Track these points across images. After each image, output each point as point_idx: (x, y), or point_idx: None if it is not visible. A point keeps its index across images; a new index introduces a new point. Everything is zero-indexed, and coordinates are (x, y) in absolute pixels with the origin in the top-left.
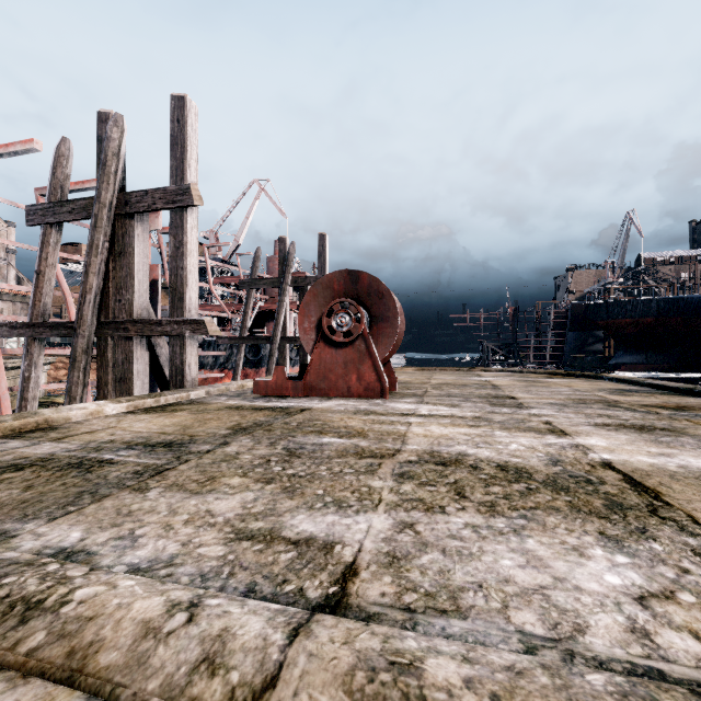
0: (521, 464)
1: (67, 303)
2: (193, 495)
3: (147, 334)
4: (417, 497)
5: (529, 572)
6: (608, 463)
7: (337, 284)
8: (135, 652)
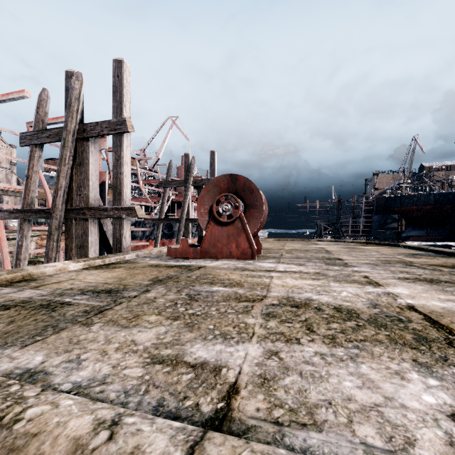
0: (351, 307)
1: (47, 197)
2: (123, 329)
3: (97, 217)
4: (280, 331)
5: (365, 392)
6: (412, 307)
7: (223, 183)
8: None
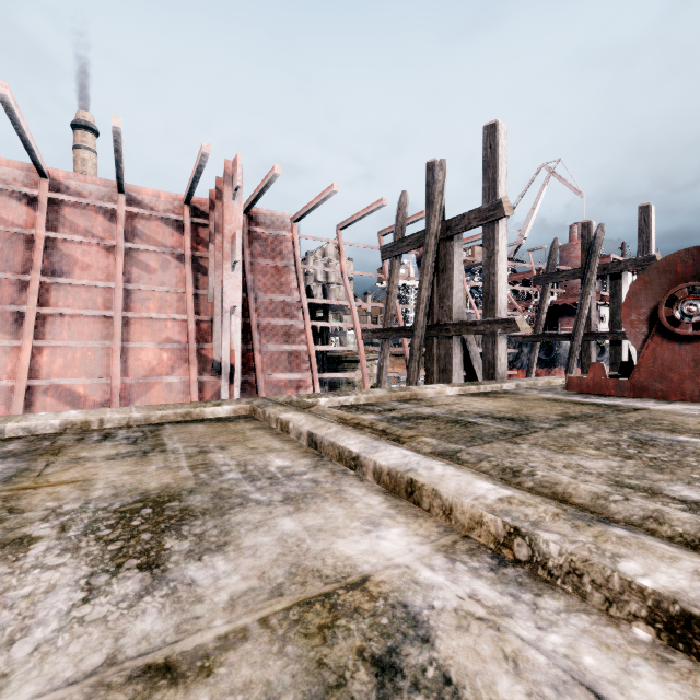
0: None
1: (397, 313)
2: (558, 453)
3: (463, 333)
4: None
5: None
6: None
7: (682, 265)
8: (595, 502)
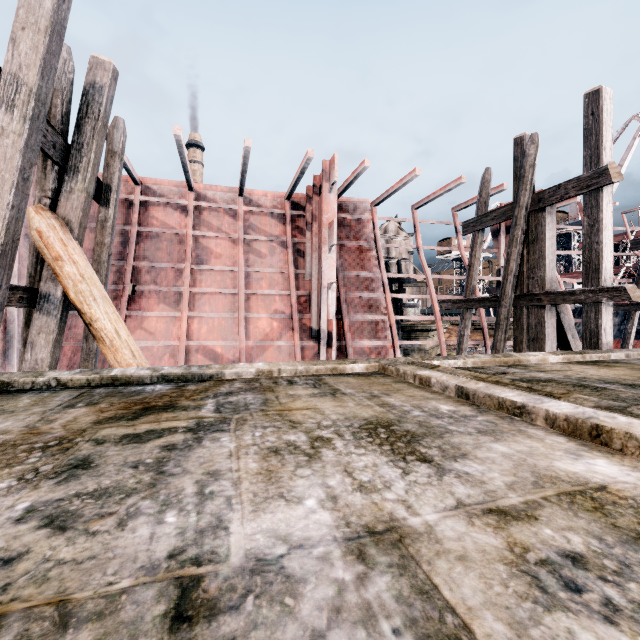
0: None
1: None
2: None
3: (559, 303)
4: None
5: None
6: None
7: None
8: None
